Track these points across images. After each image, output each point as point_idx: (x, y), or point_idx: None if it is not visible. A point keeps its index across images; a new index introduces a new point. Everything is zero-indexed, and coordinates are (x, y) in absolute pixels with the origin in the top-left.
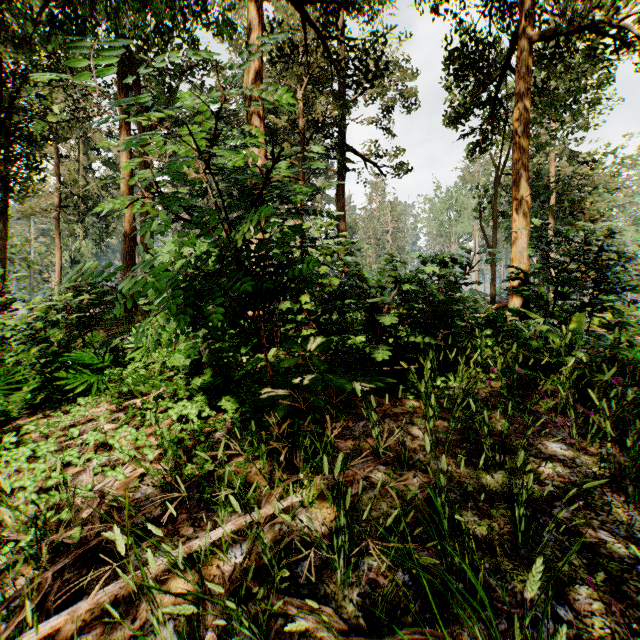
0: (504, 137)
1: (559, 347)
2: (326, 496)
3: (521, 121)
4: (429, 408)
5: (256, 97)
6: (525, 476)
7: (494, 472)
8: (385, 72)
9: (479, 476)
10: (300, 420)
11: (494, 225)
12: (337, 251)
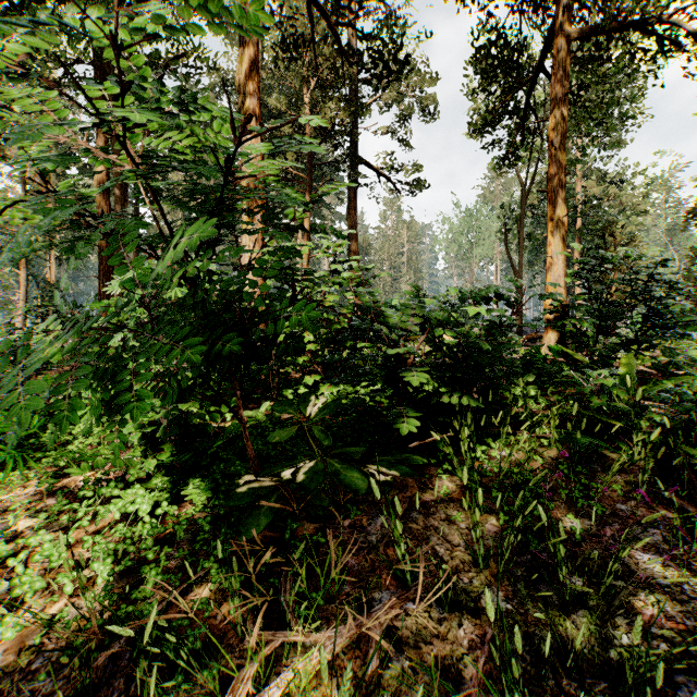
0: (532, 152)
1: (625, 404)
2: (327, 686)
3: (557, 131)
4: (476, 510)
5: (251, 91)
6: (619, 619)
7: (574, 612)
8: (401, 76)
9: (554, 621)
10: (294, 522)
11: (520, 248)
12: (347, 279)
